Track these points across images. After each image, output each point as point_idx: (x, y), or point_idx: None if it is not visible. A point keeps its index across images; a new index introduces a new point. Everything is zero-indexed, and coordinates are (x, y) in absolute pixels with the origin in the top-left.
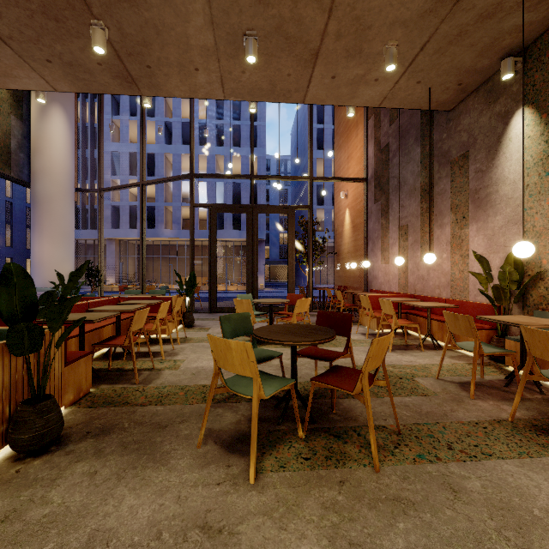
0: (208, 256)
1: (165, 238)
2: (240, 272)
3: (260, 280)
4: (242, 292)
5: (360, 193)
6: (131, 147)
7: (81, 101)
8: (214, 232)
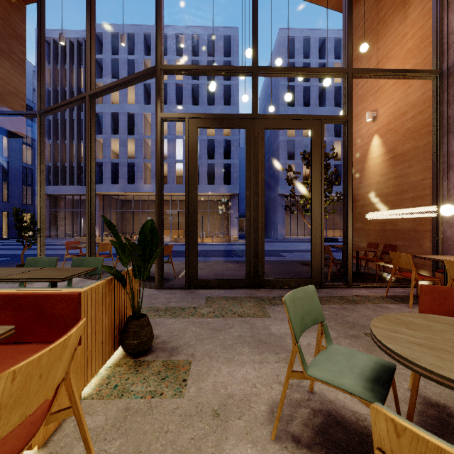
0: (184, 210)
1: (145, 193)
2: (213, 224)
3: (233, 233)
4: (217, 244)
5: (416, 102)
6: (113, 108)
7: (69, 67)
8: (194, 159)
